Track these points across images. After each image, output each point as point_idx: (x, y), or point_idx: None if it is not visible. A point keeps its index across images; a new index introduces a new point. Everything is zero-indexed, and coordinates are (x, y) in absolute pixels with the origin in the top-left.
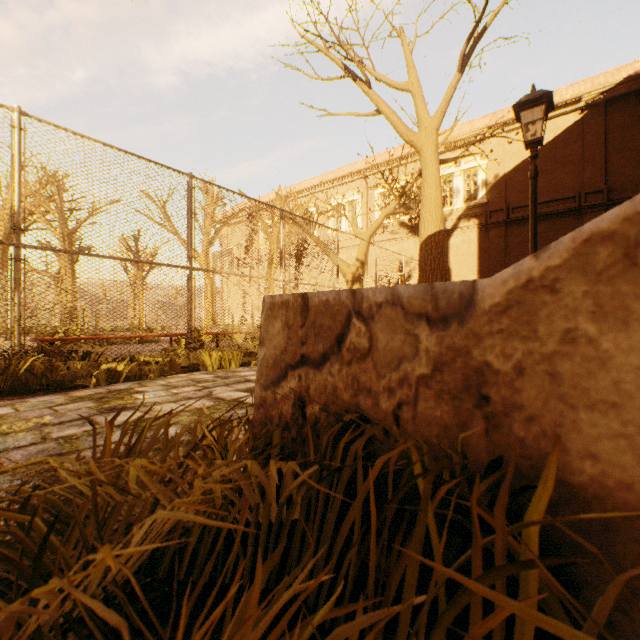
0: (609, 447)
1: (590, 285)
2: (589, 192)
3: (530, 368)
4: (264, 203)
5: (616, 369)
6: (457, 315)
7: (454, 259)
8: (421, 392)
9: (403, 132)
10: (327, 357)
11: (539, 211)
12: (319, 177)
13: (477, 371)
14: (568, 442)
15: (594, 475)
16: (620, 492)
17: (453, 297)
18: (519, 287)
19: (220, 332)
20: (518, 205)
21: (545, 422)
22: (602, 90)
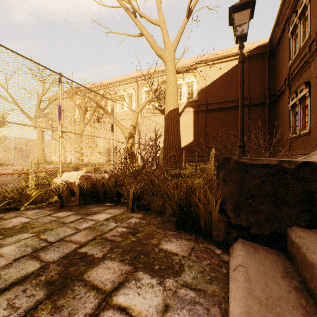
0: None
1: None
2: None
3: None
4: (40, 64)
5: None
6: None
7: (182, 128)
8: None
9: (156, 48)
10: None
11: (221, 106)
12: (111, 79)
13: None
14: None
15: None
16: None
17: None
18: None
19: None
20: (212, 102)
21: None
22: (247, 51)
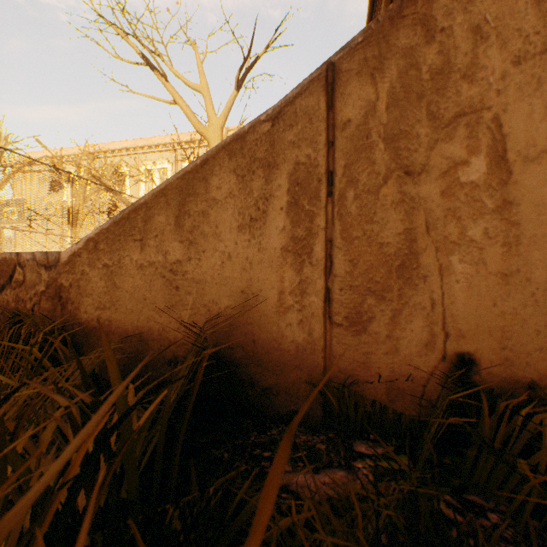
0: (90, 308)
1: (89, 255)
2: None
3: (74, 284)
4: (49, 165)
5: (93, 283)
6: (55, 265)
7: None
8: (43, 298)
9: (195, 124)
10: (6, 286)
11: None
12: (131, 141)
13: (60, 287)
14: (82, 309)
15: (87, 318)
16: (92, 322)
17: (54, 258)
18: (72, 255)
19: None
20: None
21: (77, 303)
22: None
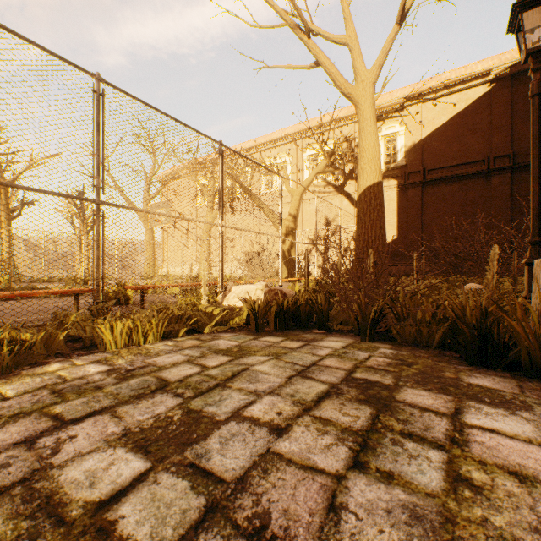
0: None
1: None
2: (497, 156)
3: None
4: (199, 132)
5: None
6: None
7: None
8: None
9: (341, 84)
10: None
11: (452, 173)
12: (253, 141)
13: None
14: None
15: None
16: None
17: None
18: None
19: (144, 286)
20: (433, 167)
21: None
22: (509, 65)
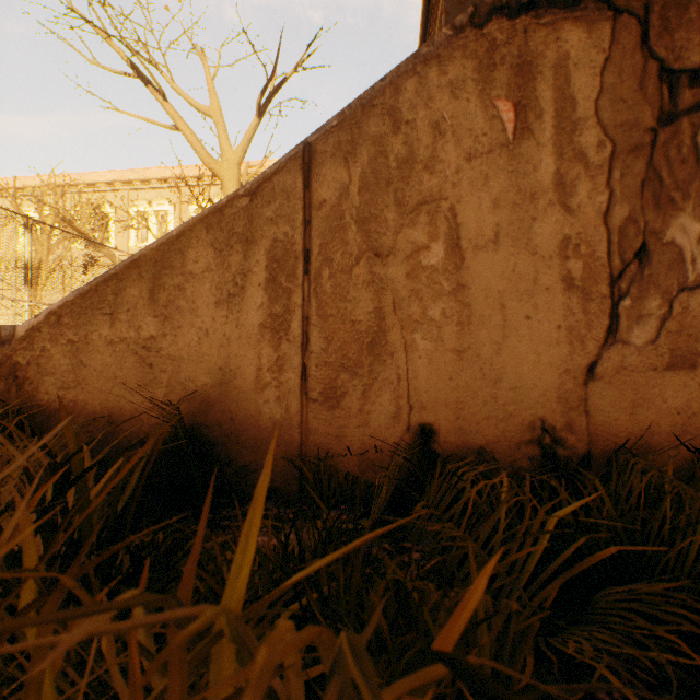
0: (53, 388)
1: (51, 330)
2: None
3: (33, 362)
4: None
5: (55, 360)
6: (10, 341)
7: None
8: None
9: (204, 157)
10: None
11: None
12: (118, 172)
13: (16, 365)
14: (42, 389)
15: (49, 399)
16: (55, 403)
17: (9, 332)
18: (31, 329)
19: None
20: None
21: (37, 383)
22: None
